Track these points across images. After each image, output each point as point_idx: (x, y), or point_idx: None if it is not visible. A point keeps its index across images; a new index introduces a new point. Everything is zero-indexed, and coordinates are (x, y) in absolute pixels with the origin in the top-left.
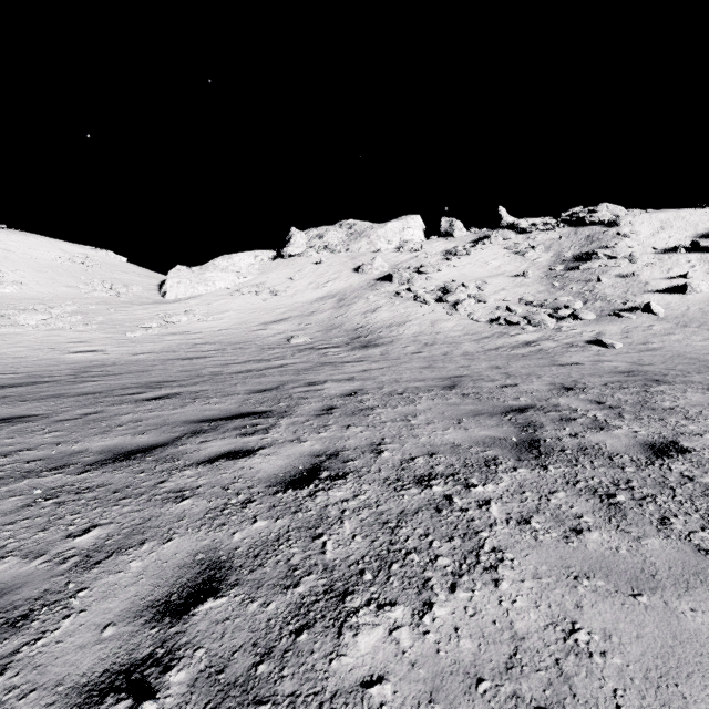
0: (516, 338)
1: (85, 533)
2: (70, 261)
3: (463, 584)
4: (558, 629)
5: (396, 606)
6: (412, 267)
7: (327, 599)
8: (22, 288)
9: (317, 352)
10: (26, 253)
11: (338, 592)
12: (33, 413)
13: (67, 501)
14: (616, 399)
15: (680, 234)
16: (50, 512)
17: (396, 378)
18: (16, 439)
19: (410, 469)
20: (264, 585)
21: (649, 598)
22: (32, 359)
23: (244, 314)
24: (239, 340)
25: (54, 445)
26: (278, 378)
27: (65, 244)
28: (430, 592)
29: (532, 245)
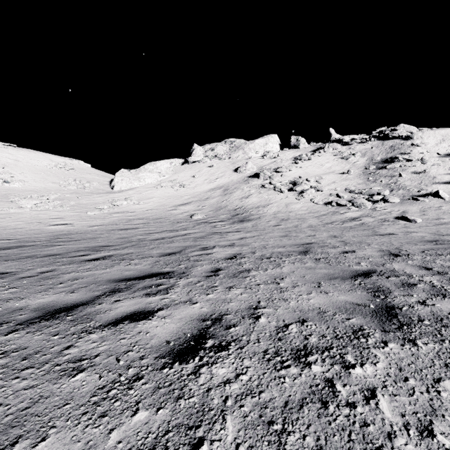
0: (345, 215)
1: None
2: (55, 167)
3: None
4: None
5: None
6: (272, 168)
7: None
8: (25, 184)
9: (209, 225)
10: (28, 162)
11: None
12: (7, 271)
13: None
14: (439, 265)
15: None
16: None
17: (263, 244)
18: None
19: (286, 339)
20: None
21: None
22: (25, 229)
23: (163, 199)
24: (159, 217)
25: (5, 302)
26: (182, 244)
27: (53, 156)
28: None
29: (352, 153)
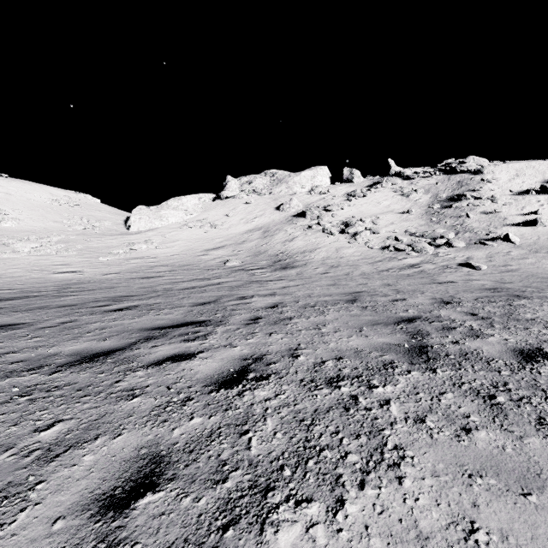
0: (403, 261)
1: (50, 428)
2: (56, 202)
3: (371, 481)
4: (459, 529)
5: (312, 503)
6: (321, 206)
7: (251, 495)
8: (19, 223)
9: (247, 273)
10: (22, 196)
11: (261, 487)
12: (22, 322)
13: (38, 398)
14: (486, 311)
15: (531, 180)
16: (23, 408)
17: (308, 293)
18: (5, 343)
19: (321, 371)
20: (196, 480)
21: (538, 498)
22: (26, 278)
23: (190, 242)
24: (186, 263)
25: (35, 349)
26: (216, 293)
27: (53, 189)
28: (342, 488)
29: (414, 189)
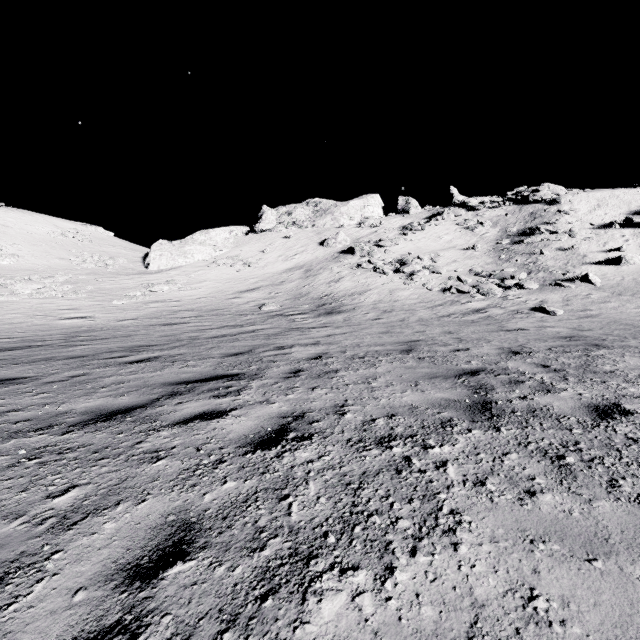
0: (467, 305)
1: (64, 493)
2: (62, 236)
3: (423, 547)
4: (517, 596)
5: (358, 571)
6: (372, 241)
7: (292, 563)
8: (19, 260)
9: (286, 319)
10: (22, 228)
11: (302, 555)
12: (25, 375)
13: (49, 461)
14: (560, 363)
15: (615, 211)
16: (32, 472)
17: (357, 342)
18: (6, 400)
19: (371, 430)
20: (231, 548)
21: (604, 563)
22: (27, 325)
23: (220, 283)
24: (215, 307)
25: (42, 406)
26: (250, 342)
27: (58, 220)
28: (391, 555)
29: (480, 221)
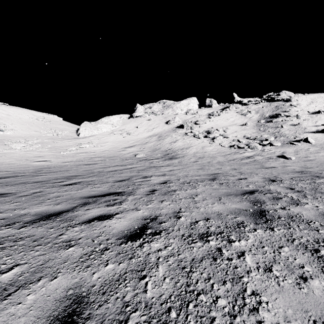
0: (243, 154)
1: (9, 270)
2: (36, 120)
3: None
4: None
5: None
6: (193, 121)
7: None
8: (15, 132)
9: (148, 161)
10: (17, 116)
11: None
12: (9, 192)
13: (7, 246)
14: (300, 186)
15: (321, 105)
16: None
17: (185, 174)
18: None
19: (196, 228)
20: (105, 320)
21: None
22: (17, 164)
23: (115, 143)
24: (112, 156)
25: (13, 210)
26: (129, 174)
27: (35, 112)
28: None
29: (249, 111)
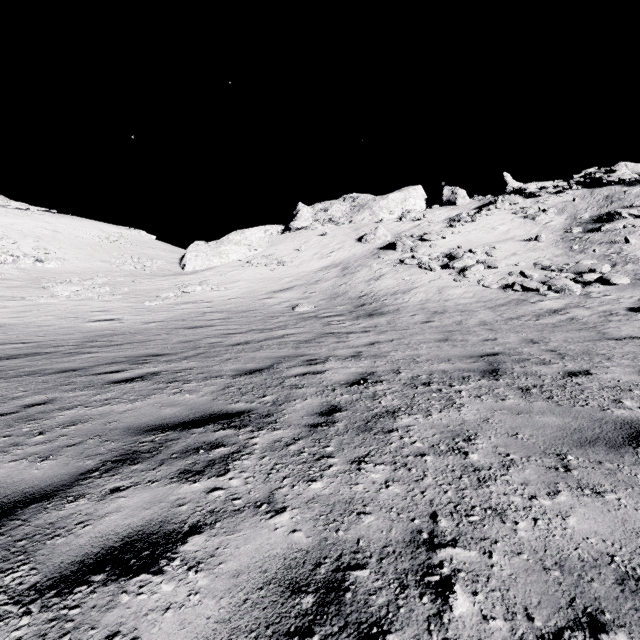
0: (539, 305)
1: None
2: (106, 240)
3: None
4: None
5: None
6: (415, 235)
7: None
8: (64, 263)
9: (320, 321)
10: (71, 233)
11: None
12: None
13: None
14: None
15: None
16: None
17: (411, 355)
18: None
19: None
20: None
21: None
22: (54, 327)
23: (253, 283)
24: (246, 309)
25: None
26: (275, 352)
27: (105, 225)
28: None
29: (542, 208)
